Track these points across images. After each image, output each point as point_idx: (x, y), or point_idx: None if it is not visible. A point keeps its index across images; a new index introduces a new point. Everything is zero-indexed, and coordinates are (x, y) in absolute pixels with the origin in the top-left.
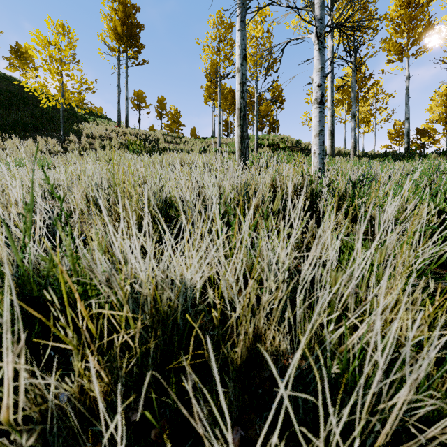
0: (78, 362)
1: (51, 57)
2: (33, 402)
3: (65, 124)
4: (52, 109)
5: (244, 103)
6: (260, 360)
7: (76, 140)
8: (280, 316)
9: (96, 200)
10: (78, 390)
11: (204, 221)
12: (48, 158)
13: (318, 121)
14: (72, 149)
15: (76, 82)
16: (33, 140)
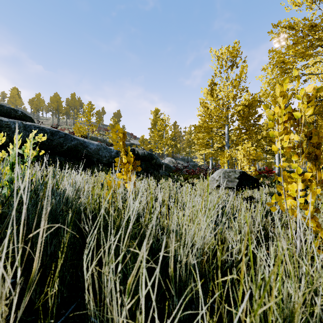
0: None
1: None
2: None
3: None
4: None
5: None
6: None
7: None
8: None
9: None
10: None
11: None
12: None
13: None
14: None
15: None
16: None
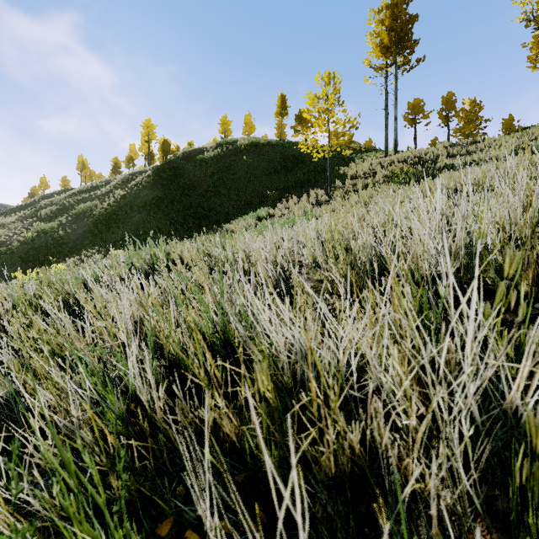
0: (209, 399)
1: (319, 112)
2: (182, 413)
3: (333, 171)
4: (323, 159)
5: None
6: (424, 505)
7: (341, 184)
8: (486, 460)
9: (315, 256)
10: (212, 420)
11: (420, 284)
12: (315, 210)
13: None
14: (335, 196)
15: (340, 126)
16: (307, 194)
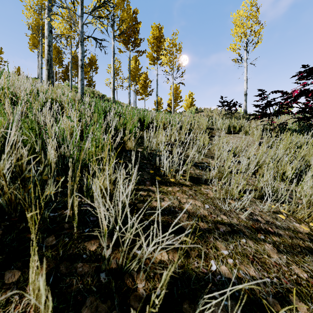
0: None
1: None
2: None
3: None
4: None
5: (50, 57)
6: None
7: None
8: None
9: None
10: None
11: None
12: None
13: (81, 75)
14: None
15: None
16: None
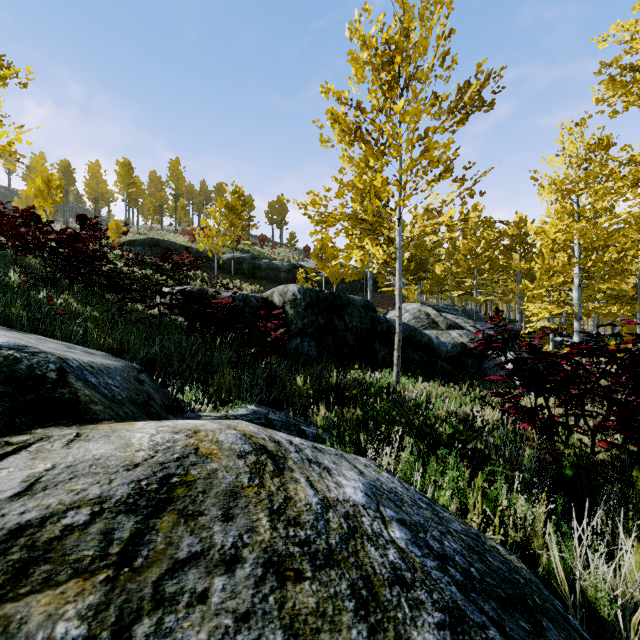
0: None
1: None
2: None
3: None
4: None
5: None
6: None
7: None
8: None
9: None
10: None
11: None
12: None
13: None
14: None
15: None
16: None
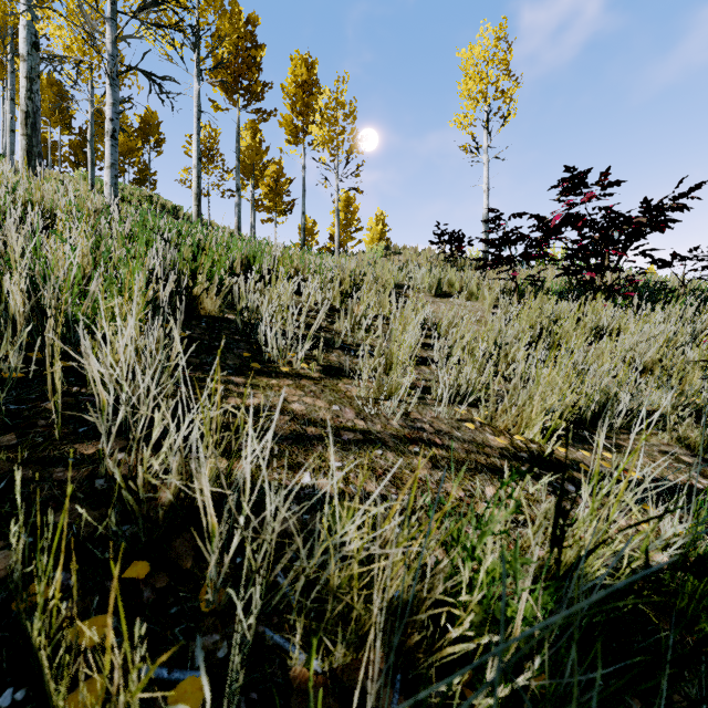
0: None
1: None
2: None
3: None
4: None
5: (35, 108)
6: None
7: None
8: None
9: None
10: None
11: None
12: None
13: (111, 154)
14: None
15: None
16: None
